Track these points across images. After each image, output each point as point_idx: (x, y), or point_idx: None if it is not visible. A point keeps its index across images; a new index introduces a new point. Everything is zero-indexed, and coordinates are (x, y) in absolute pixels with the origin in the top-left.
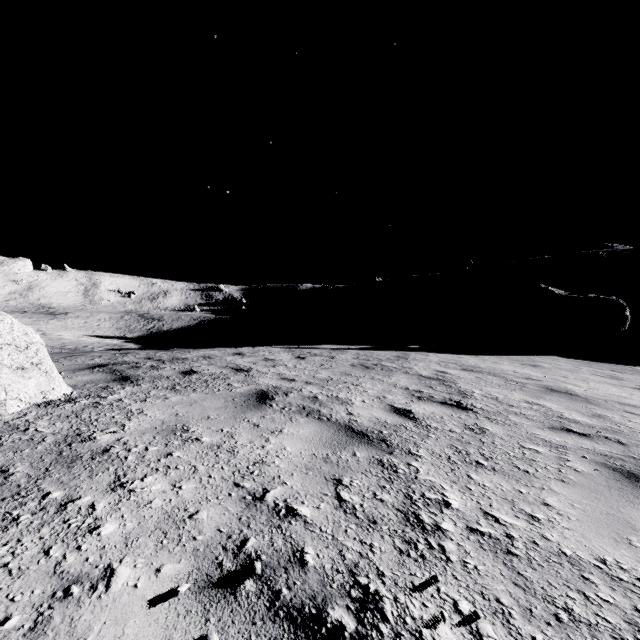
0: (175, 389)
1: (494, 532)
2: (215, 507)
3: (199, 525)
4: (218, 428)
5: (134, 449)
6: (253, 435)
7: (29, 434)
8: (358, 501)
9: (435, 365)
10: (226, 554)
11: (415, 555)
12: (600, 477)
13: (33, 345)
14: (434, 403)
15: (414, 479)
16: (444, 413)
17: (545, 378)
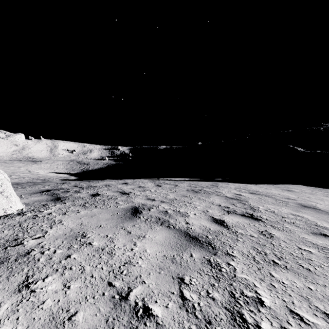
0: (85, 206)
1: None
2: (90, 307)
3: (74, 328)
4: (104, 234)
5: (46, 252)
6: (126, 240)
7: None
8: (196, 299)
9: (233, 190)
10: None
11: None
12: None
13: None
14: (237, 215)
15: (234, 277)
16: (244, 222)
17: (298, 198)
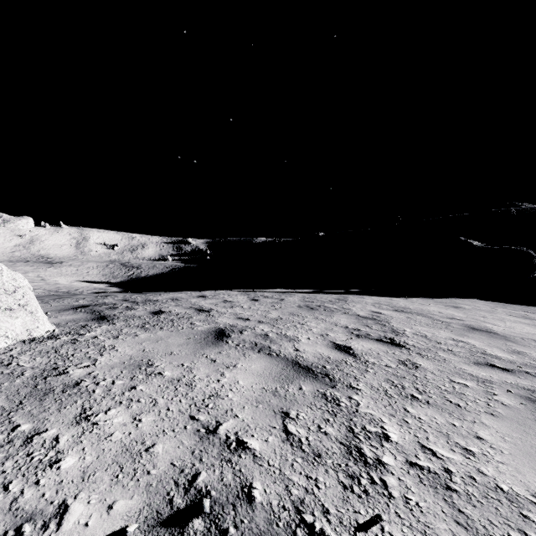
0: (145, 327)
1: (432, 466)
2: (170, 440)
3: (154, 459)
4: (179, 363)
5: (102, 383)
6: (210, 370)
7: (11, 368)
8: (304, 434)
9: (370, 306)
10: (177, 489)
11: (358, 491)
12: (526, 411)
13: (20, 289)
14: (371, 340)
15: (355, 412)
16: (380, 349)
17: (467, 318)
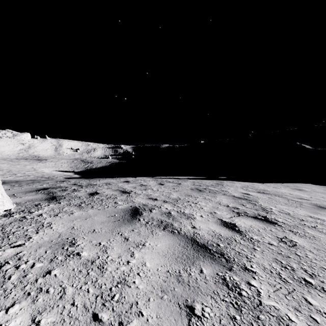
0: (80, 206)
1: None
2: None
3: None
4: (97, 242)
5: (22, 266)
6: (122, 249)
7: None
8: None
9: (240, 189)
10: None
11: None
12: None
13: None
14: (249, 218)
15: (259, 305)
16: (259, 226)
17: (311, 198)
